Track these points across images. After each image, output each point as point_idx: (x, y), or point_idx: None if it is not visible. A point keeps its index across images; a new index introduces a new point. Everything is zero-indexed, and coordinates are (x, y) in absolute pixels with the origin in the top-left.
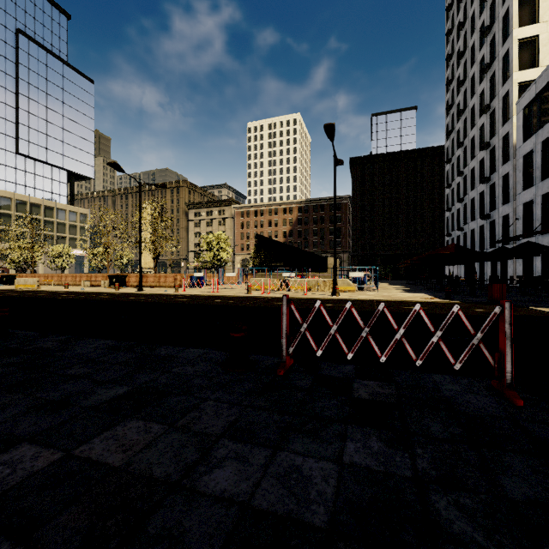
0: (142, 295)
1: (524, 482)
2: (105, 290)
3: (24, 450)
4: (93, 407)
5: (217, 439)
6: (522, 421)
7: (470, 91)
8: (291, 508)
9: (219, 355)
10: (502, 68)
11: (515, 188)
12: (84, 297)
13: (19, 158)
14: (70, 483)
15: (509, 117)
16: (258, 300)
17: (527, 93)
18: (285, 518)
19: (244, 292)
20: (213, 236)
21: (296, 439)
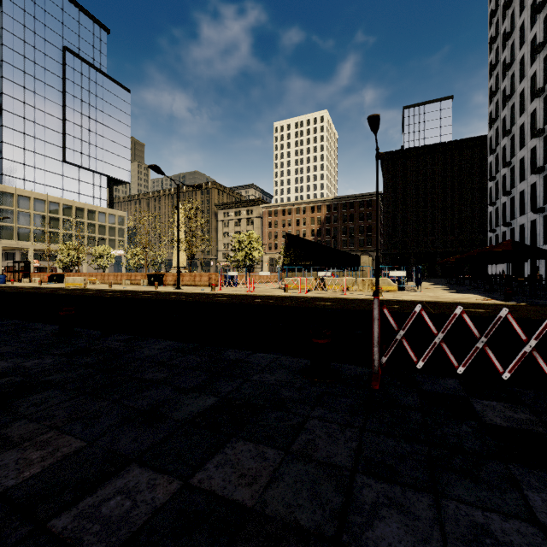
0: (182, 294)
1: None
2: (146, 288)
3: (136, 475)
4: (187, 420)
5: (352, 474)
6: None
7: (519, 74)
8: None
9: (292, 361)
10: None
11: None
12: (128, 295)
13: (65, 166)
14: (206, 528)
15: None
16: (298, 300)
17: None
18: None
19: (280, 291)
20: (244, 235)
21: (453, 481)
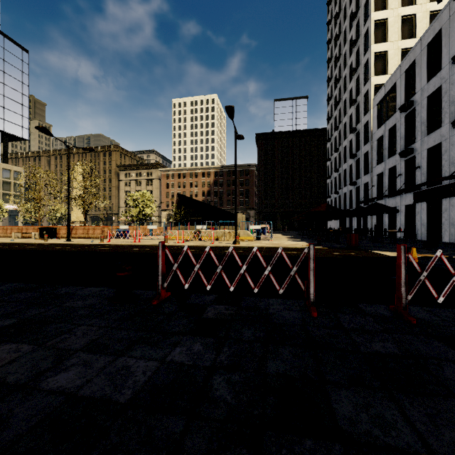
0: (69, 245)
1: (282, 363)
2: (35, 241)
3: None
4: None
5: (74, 352)
6: (309, 326)
7: (343, 88)
8: (107, 393)
9: (111, 292)
10: (364, 72)
11: (372, 163)
12: (11, 247)
13: None
14: None
15: (369, 109)
16: (171, 248)
17: (379, 93)
18: (98, 399)
19: None
20: (138, 194)
21: (139, 348)
